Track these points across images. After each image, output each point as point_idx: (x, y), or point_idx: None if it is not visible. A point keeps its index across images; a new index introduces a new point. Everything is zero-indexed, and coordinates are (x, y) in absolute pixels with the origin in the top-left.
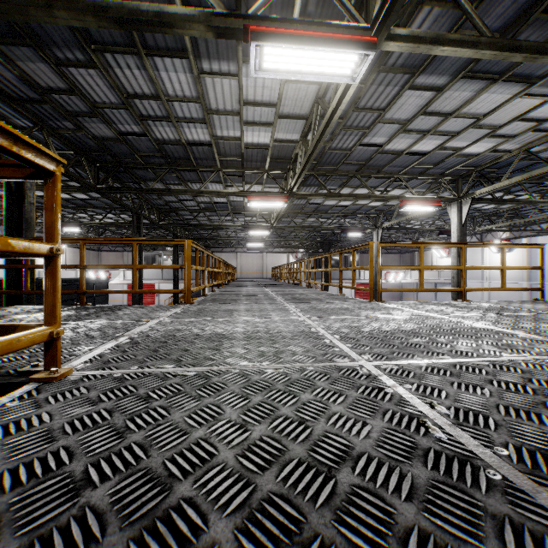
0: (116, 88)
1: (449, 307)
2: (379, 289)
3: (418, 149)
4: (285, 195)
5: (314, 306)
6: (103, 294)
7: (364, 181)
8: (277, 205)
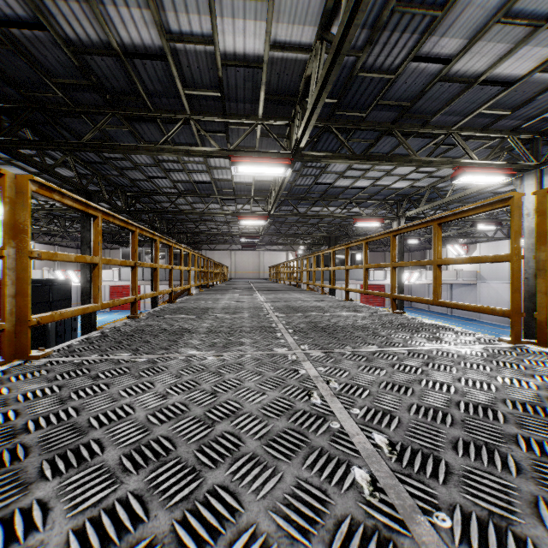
0: None
1: None
2: (546, 314)
3: (504, 72)
4: (288, 157)
5: (401, 378)
6: (64, 299)
7: (403, 139)
8: (276, 173)
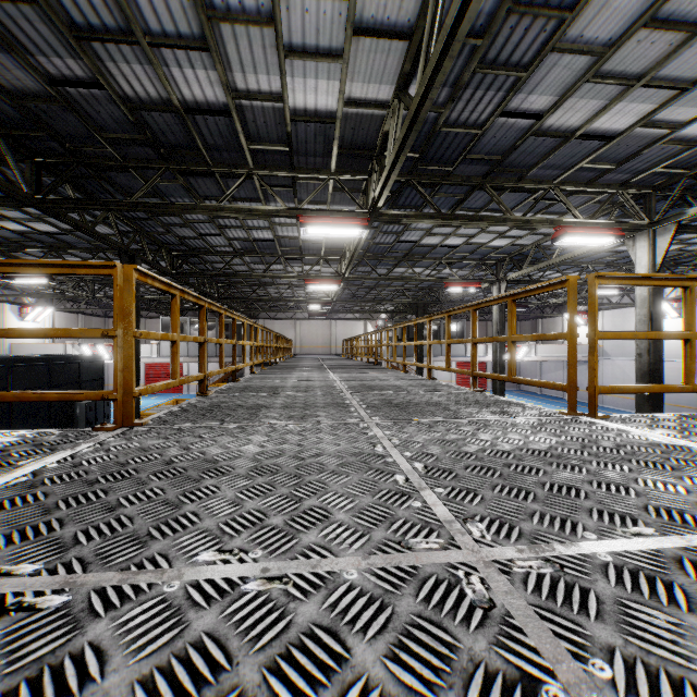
0: None
1: None
2: (595, 388)
3: (602, 126)
4: (364, 216)
5: (451, 437)
6: (94, 379)
7: (496, 195)
8: (351, 234)
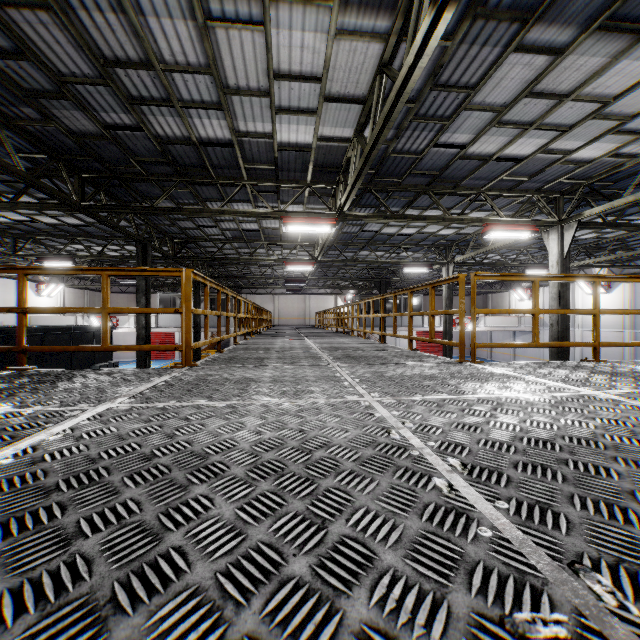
0: (85, 48)
1: (591, 374)
2: (475, 344)
3: (512, 152)
4: (333, 217)
5: (380, 370)
6: None
7: (436, 199)
8: (323, 230)
